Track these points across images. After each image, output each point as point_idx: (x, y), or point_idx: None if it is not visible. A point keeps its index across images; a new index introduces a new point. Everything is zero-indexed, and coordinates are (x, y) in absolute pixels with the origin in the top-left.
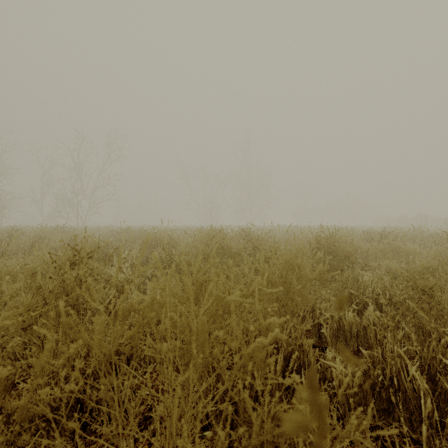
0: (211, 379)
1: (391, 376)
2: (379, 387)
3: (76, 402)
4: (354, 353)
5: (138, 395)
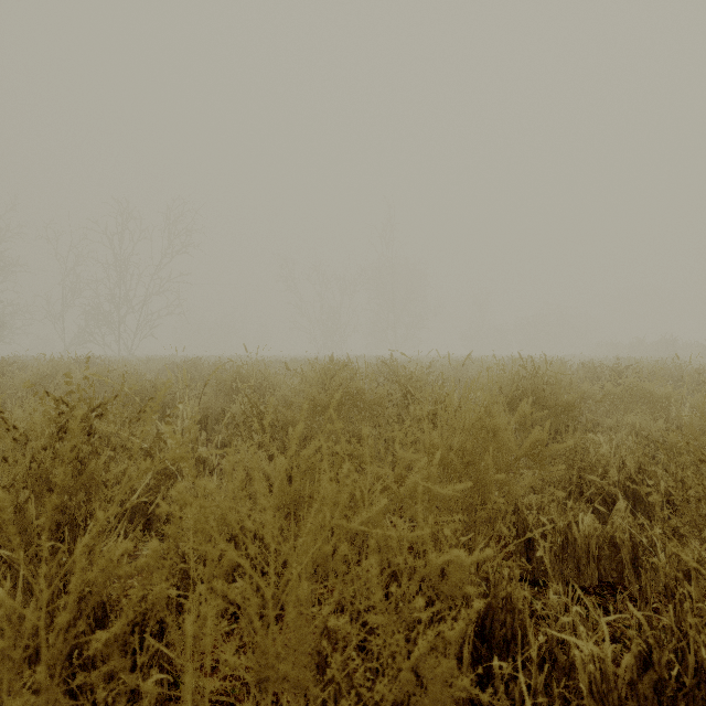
0: None
1: (698, 665)
2: (671, 688)
3: None
4: (595, 593)
5: None
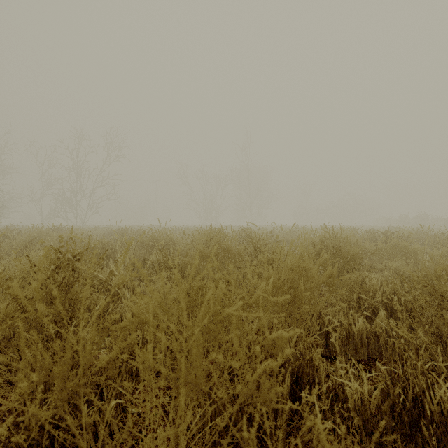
0: (207, 414)
1: (414, 396)
2: (399, 408)
3: (54, 427)
4: (365, 364)
5: (117, 437)
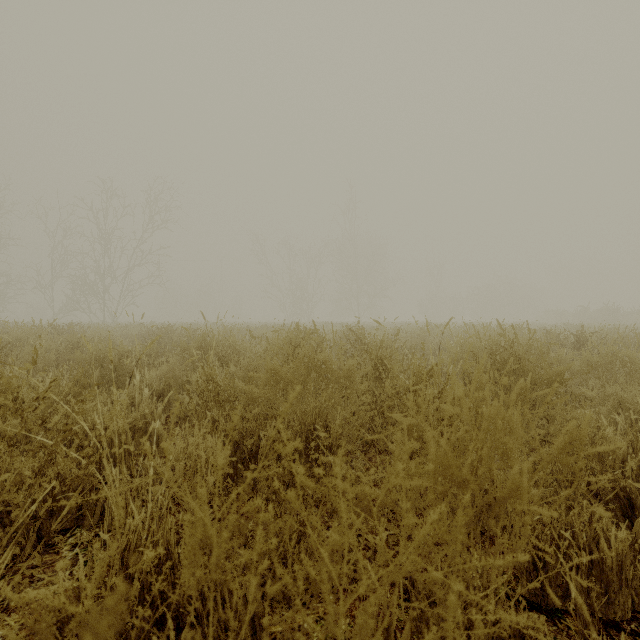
0: None
1: None
2: None
3: None
4: (632, 632)
5: None
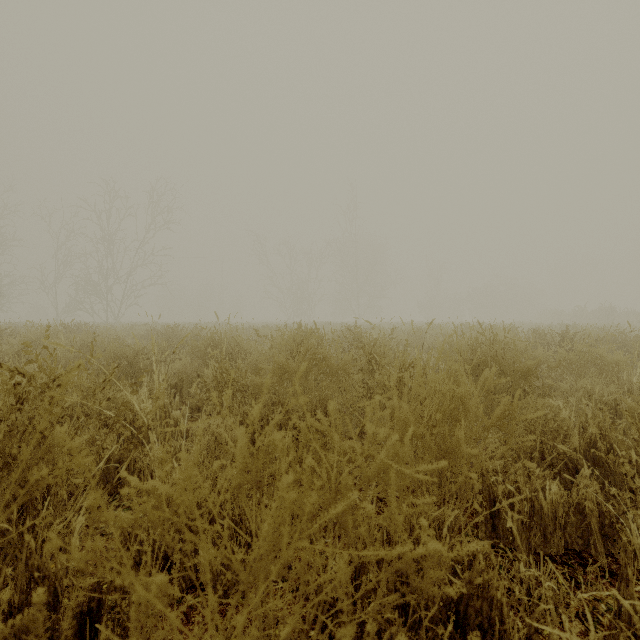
0: None
1: None
2: None
3: None
4: (562, 562)
5: None
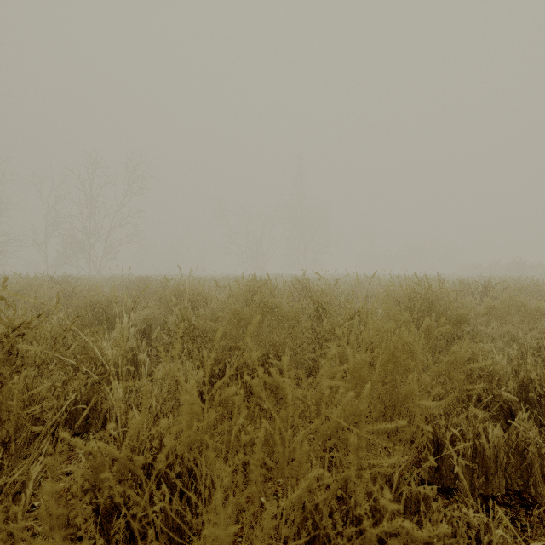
0: None
1: None
2: None
3: None
4: (504, 503)
5: None
